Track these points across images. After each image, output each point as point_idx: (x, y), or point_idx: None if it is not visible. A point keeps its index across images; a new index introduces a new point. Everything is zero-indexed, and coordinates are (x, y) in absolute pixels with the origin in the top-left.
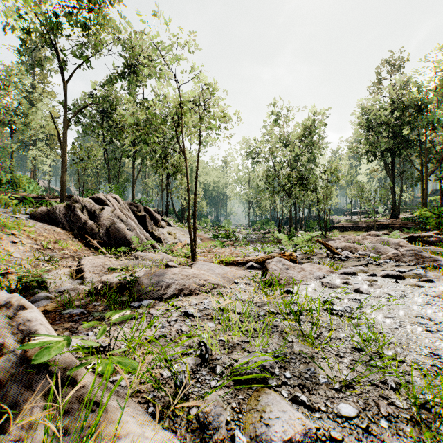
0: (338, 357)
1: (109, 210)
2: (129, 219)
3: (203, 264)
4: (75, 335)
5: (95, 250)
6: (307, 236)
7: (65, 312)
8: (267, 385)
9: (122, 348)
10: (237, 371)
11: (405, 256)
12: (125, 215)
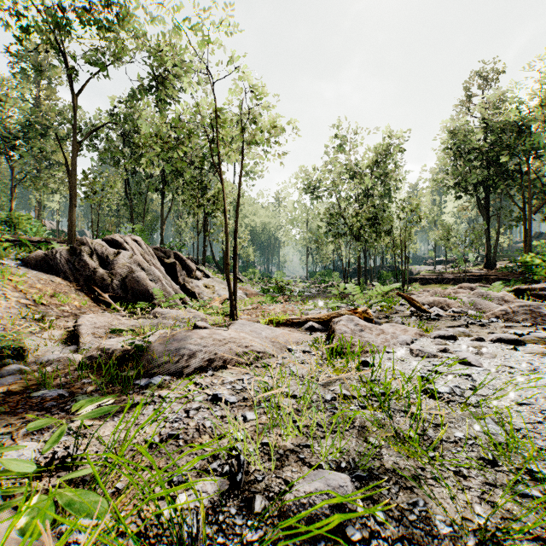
0: (460, 477)
1: (126, 255)
2: (152, 267)
3: (244, 323)
4: (36, 433)
5: (106, 306)
6: (386, 287)
7: (35, 394)
8: (344, 538)
9: (91, 467)
10: (291, 511)
11: (517, 314)
12: (148, 262)
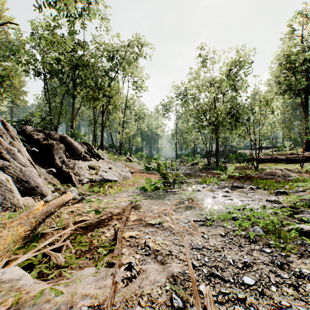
0: None
1: None
2: None
3: None
4: None
5: None
6: None
7: None
8: None
9: None
10: None
11: None
12: None
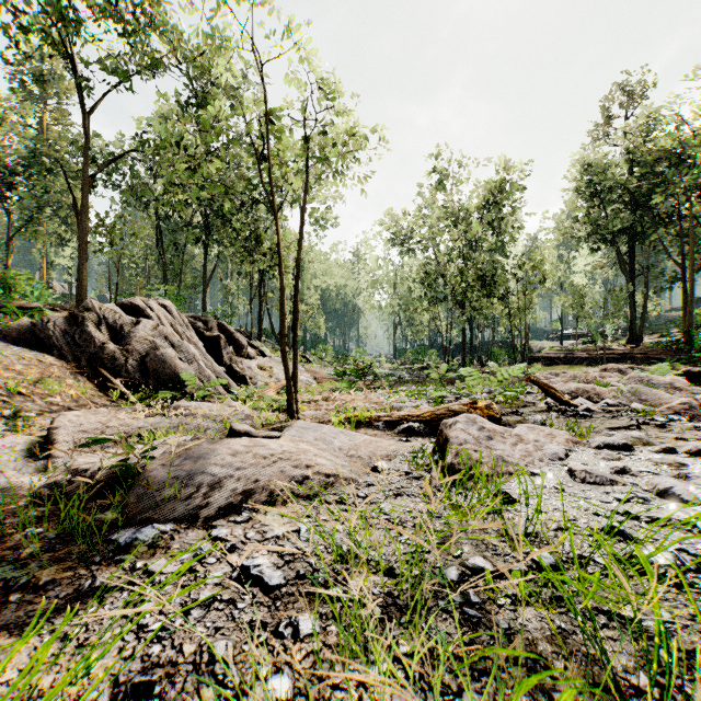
0: None
1: (148, 325)
2: (185, 342)
3: (306, 427)
4: None
5: (117, 396)
6: (515, 369)
7: None
8: None
9: None
10: None
11: None
12: (181, 335)
